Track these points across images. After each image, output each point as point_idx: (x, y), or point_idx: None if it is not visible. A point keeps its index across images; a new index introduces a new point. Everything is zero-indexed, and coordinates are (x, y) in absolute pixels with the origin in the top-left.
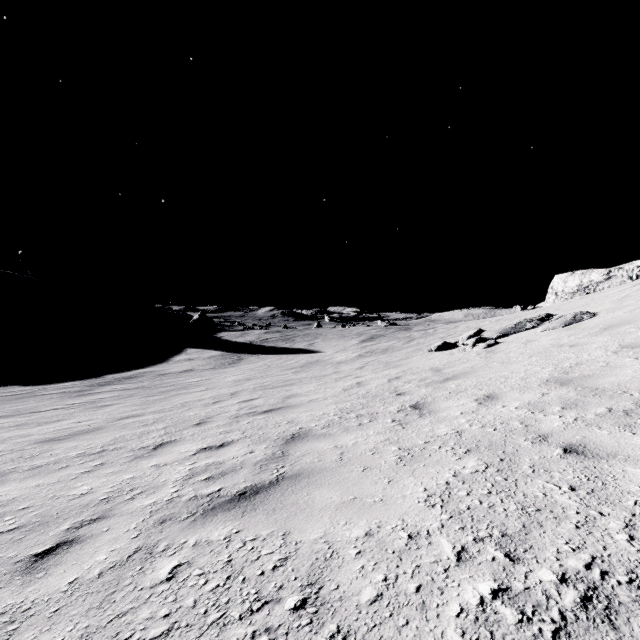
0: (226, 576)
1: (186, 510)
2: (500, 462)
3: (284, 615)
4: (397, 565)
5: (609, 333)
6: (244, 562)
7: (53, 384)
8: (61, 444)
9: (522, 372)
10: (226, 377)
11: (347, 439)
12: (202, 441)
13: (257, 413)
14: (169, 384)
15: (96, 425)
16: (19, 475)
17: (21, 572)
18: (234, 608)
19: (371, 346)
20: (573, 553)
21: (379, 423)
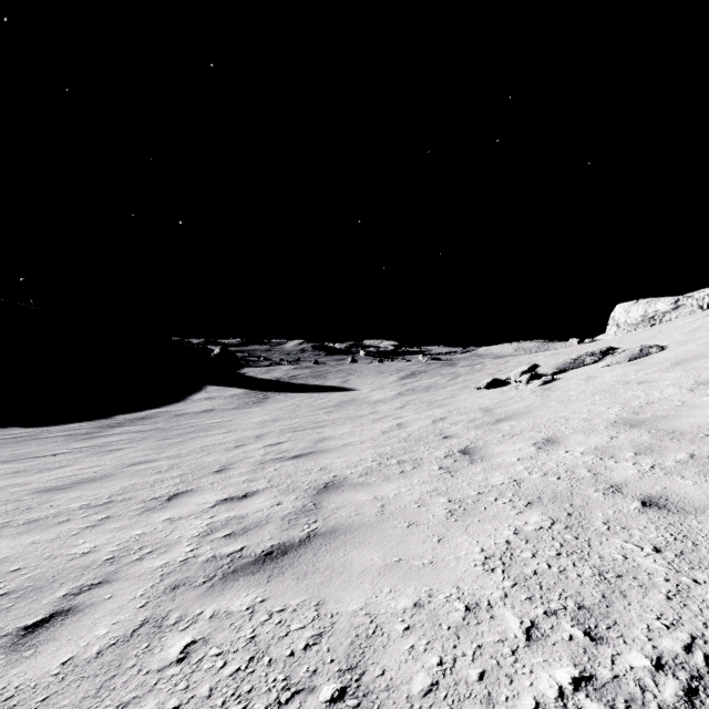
0: (248, 657)
1: (202, 573)
2: (568, 517)
3: (319, 708)
4: (454, 645)
5: (682, 368)
6: (270, 639)
7: (57, 426)
8: (63, 494)
9: (585, 412)
10: (250, 418)
11: (388, 489)
12: (222, 491)
13: (285, 459)
14: (187, 426)
15: (103, 472)
16: (13, 530)
17: (6, 649)
18: (258, 699)
19: (412, 383)
20: (667, 631)
21: (424, 470)
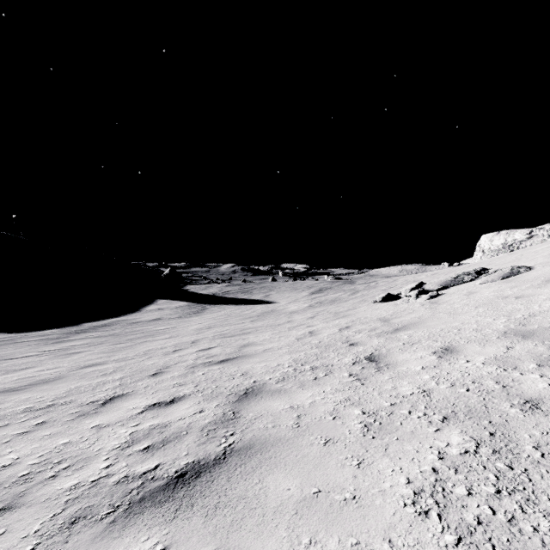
0: None
1: (108, 501)
2: (491, 438)
3: None
4: None
5: None
6: None
7: (35, 332)
8: (15, 396)
9: (474, 323)
10: (190, 325)
11: (303, 397)
12: (153, 395)
13: (213, 363)
14: (138, 332)
15: (58, 374)
16: None
17: None
18: None
19: (320, 297)
20: None
21: (336, 377)
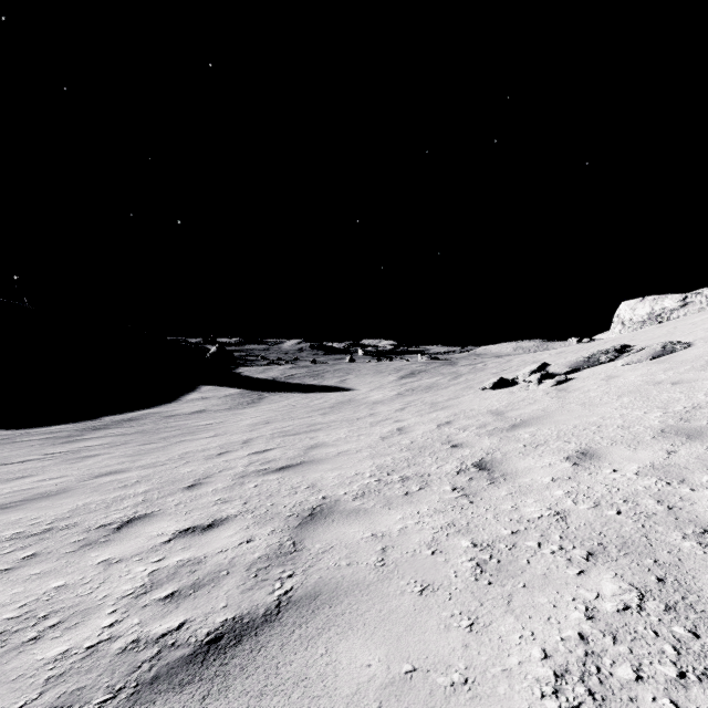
0: None
1: (107, 681)
2: (661, 586)
3: None
4: None
5: None
6: None
7: (40, 428)
8: (3, 516)
9: (618, 418)
10: (242, 420)
11: (390, 521)
12: (186, 516)
13: (270, 471)
14: (174, 428)
15: (64, 485)
16: None
17: None
18: None
19: (412, 383)
20: None
21: (434, 492)
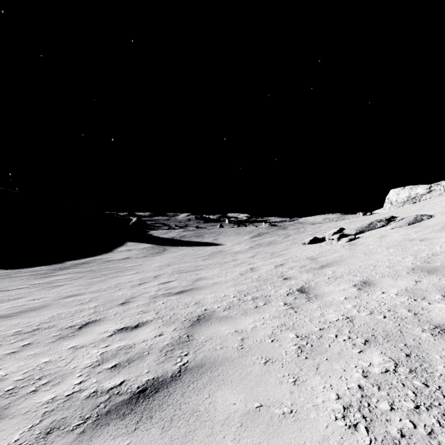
0: None
1: (79, 413)
2: (408, 358)
3: None
4: None
5: None
6: None
7: (27, 268)
8: (8, 321)
9: (386, 261)
10: (153, 263)
11: (246, 323)
12: (121, 321)
13: (171, 294)
14: (111, 268)
15: (44, 303)
16: None
17: None
18: None
19: (259, 240)
20: None
21: (273, 306)
